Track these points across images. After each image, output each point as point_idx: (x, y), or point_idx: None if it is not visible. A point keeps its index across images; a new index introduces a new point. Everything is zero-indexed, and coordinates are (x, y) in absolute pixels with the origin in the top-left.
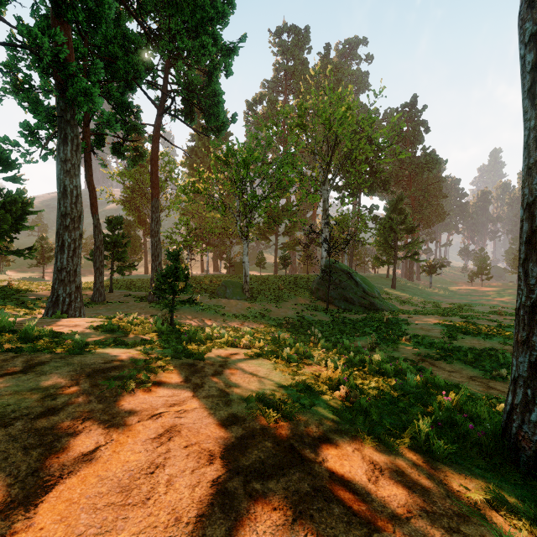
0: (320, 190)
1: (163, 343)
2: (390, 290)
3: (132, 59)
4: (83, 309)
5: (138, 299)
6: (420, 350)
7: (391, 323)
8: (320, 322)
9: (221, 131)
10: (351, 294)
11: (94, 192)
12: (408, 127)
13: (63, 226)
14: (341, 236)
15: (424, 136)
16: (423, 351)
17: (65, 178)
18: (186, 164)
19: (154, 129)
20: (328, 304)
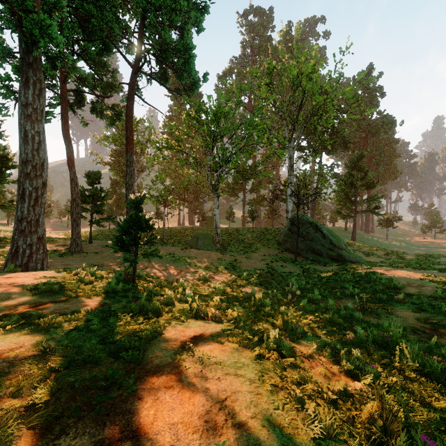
0: (287, 147)
1: (97, 318)
2: (351, 242)
3: (106, 17)
4: (46, 261)
5: (113, 250)
6: (423, 314)
7: (369, 277)
8: (290, 274)
9: (193, 90)
10: (319, 245)
11: (70, 146)
12: (364, 93)
13: (24, 174)
14: (305, 191)
15: (379, 101)
16: (428, 317)
17: (25, 123)
18: (165, 132)
19: (129, 87)
20: (297, 255)
